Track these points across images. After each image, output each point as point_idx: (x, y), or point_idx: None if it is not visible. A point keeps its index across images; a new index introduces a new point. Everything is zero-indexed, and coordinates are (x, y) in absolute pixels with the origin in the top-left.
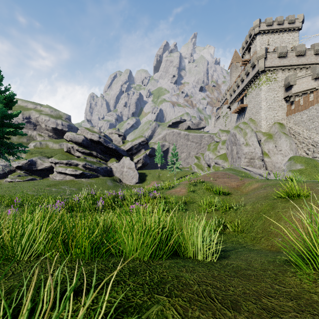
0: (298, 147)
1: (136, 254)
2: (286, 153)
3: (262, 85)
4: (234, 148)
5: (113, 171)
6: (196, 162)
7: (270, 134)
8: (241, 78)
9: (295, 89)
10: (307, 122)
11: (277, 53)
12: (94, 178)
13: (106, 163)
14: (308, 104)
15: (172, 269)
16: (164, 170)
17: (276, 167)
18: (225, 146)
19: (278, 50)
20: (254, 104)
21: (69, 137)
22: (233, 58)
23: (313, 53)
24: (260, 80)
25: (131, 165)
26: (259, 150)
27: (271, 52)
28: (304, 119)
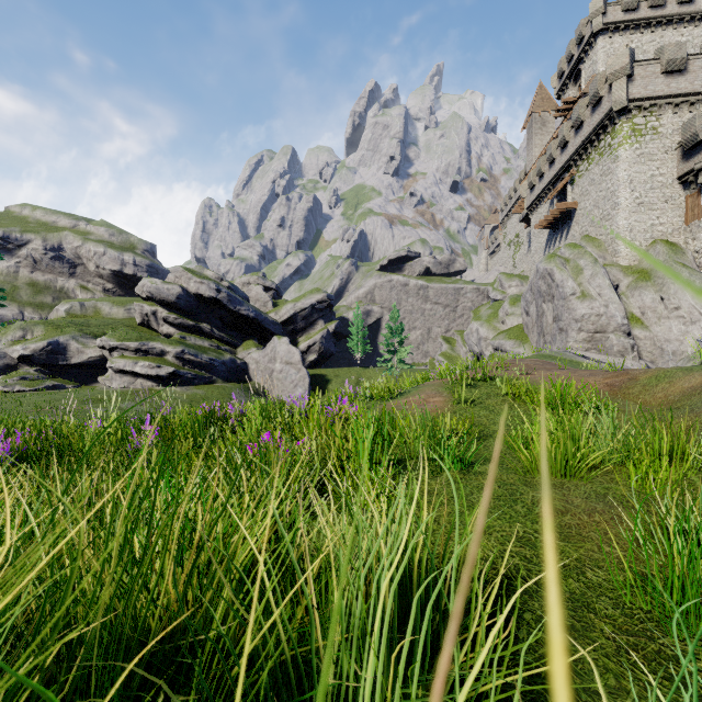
0: None
1: None
2: (695, 315)
3: (622, 147)
4: (546, 308)
5: (251, 371)
6: (445, 351)
7: (644, 270)
8: (561, 139)
9: None
10: None
11: (661, 63)
12: (204, 385)
13: (233, 351)
14: None
15: None
16: (371, 369)
17: (666, 353)
18: (519, 308)
19: (664, 53)
20: (598, 198)
21: (146, 290)
22: (534, 102)
23: None
24: (615, 136)
25: (292, 356)
26: (619, 308)
27: (646, 61)
28: None
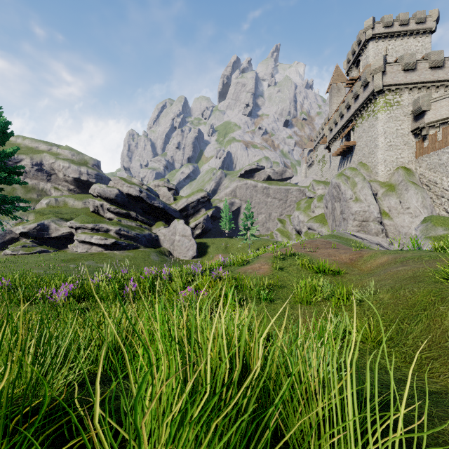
0: (434, 204)
1: None
2: (417, 212)
3: (379, 112)
4: (336, 205)
5: (161, 240)
6: (279, 228)
7: (392, 184)
8: (346, 103)
9: (429, 118)
10: (448, 166)
11: (401, 64)
12: (133, 249)
13: (150, 228)
14: None
15: None
16: (234, 239)
17: (401, 233)
18: (323, 203)
19: (403, 59)
20: (367, 141)
21: (97, 191)
22: (333, 77)
23: None
24: (376, 106)
25: (186, 232)
26: (375, 208)
27: (393, 63)
28: (443, 161)
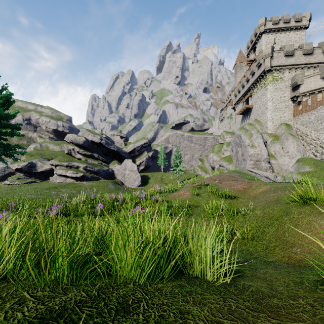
0: (305, 149)
1: (130, 275)
2: (294, 155)
3: (269, 85)
4: (239, 150)
5: (115, 174)
6: (199, 165)
7: (277, 135)
8: (246, 78)
9: (302, 89)
10: (315, 123)
11: (284, 52)
12: (96, 180)
13: (108, 165)
14: (316, 104)
15: (175, 299)
16: (167, 173)
17: (283, 170)
18: (230, 148)
19: (285, 48)
20: (260, 104)
21: (70, 139)
22: (237, 58)
23: (321, 52)
24: (266, 80)
25: (133, 168)
26: (265, 152)
27: (278, 51)
28: (312, 119)
